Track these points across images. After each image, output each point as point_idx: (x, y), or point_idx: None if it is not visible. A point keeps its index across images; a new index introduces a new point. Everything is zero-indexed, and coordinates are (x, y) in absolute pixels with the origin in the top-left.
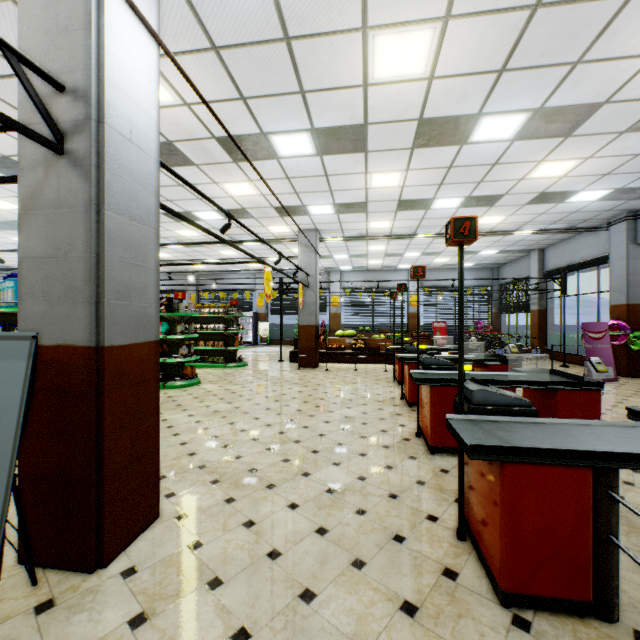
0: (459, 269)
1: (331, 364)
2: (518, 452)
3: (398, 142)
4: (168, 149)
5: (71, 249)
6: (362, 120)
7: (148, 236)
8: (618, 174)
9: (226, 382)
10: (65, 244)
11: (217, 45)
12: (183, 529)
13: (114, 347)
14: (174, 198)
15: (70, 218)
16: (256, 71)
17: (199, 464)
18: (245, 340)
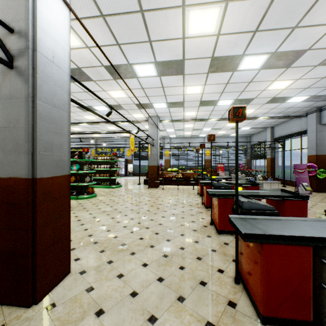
0: (236, 135)
1: (165, 186)
2: (271, 237)
3: (200, 69)
4: (78, 72)
5: (17, 122)
6: (182, 57)
7: (63, 116)
8: (312, 88)
9: (110, 195)
10: (14, 120)
11: (104, 14)
12: (83, 279)
13: (43, 178)
14: (82, 99)
15: (17, 105)
16: (125, 29)
17: (94, 241)
18: (121, 173)
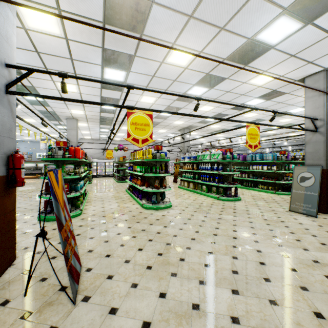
0: None
1: None
2: None
3: None
4: None
5: (319, 150)
6: None
7: None
8: None
9: None
10: (317, 149)
11: None
12: None
13: None
14: None
15: (318, 144)
16: None
17: None
18: None
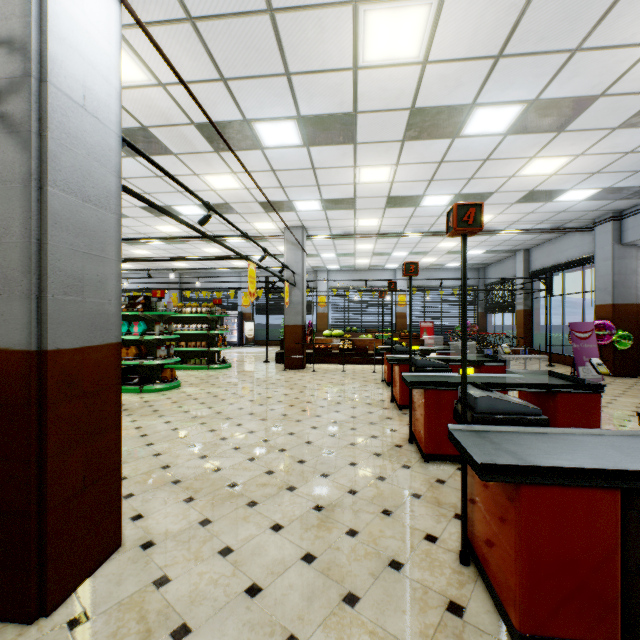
0: (462, 262)
1: (318, 365)
2: (537, 472)
3: (388, 133)
4: (143, 135)
5: (6, 233)
6: (351, 108)
7: (107, 221)
8: (607, 173)
9: (208, 385)
10: None
11: (193, 15)
12: (148, 560)
13: (61, 351)
14: (152, 190)
15: (4, 195)
16: (237, 48)
17: (173, 479)
18: (230, 340)
